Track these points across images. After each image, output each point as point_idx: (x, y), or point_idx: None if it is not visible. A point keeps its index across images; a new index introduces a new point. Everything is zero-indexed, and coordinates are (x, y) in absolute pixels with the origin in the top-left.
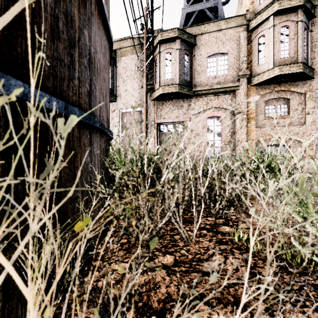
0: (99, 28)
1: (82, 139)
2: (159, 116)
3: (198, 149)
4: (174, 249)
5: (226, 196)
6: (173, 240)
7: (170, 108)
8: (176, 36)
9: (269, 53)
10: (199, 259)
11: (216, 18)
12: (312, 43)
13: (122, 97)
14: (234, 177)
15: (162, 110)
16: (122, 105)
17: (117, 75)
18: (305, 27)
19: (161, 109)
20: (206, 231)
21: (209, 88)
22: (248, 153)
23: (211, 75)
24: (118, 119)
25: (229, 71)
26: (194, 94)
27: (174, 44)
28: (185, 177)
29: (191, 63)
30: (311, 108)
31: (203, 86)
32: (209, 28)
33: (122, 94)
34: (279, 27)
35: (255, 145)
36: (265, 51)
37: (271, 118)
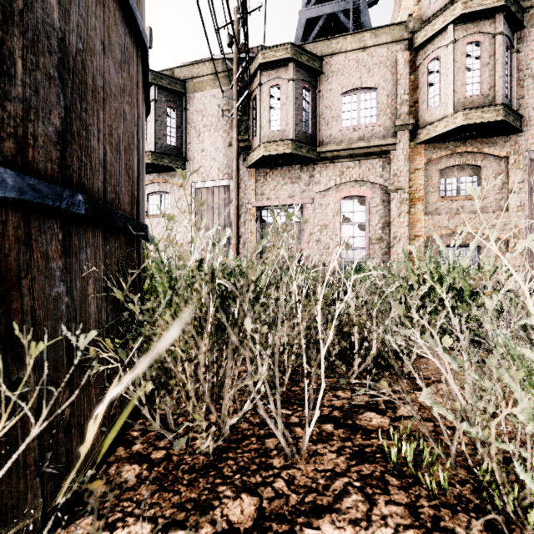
0: (103, 2)
1: (39, 244)
2: (259, 195)
3: (326, 252)
4: (261, 478)
5: (373, 349)
6: (262, 450)
7: (278, 180)
8: (288, 57)
9: (446, 89)
10: (313, 506)
11: (357, 28)
12: (519, 72)
13: (196, 162)
14: (388, 307)
15: (265, 185)
16: (197, 175)
17: (187, 123)
18: (508, 44)
19: (263, 182)
20: (333, 426)
21: (346, 148)
22: (411, 258)
23: (348, 125)
24: (188, 199)
25: (380, 119)
26: (319, 157)
27: (285, 72)
28: (295, 310)
29: (314, 104)
30: (518, 182)
31: (336, 143)
32: (346, 44)
33: (196, 157)
34: (465, 44)
35: (422, 245)
36: (440, 85)
37: (449, 198)
